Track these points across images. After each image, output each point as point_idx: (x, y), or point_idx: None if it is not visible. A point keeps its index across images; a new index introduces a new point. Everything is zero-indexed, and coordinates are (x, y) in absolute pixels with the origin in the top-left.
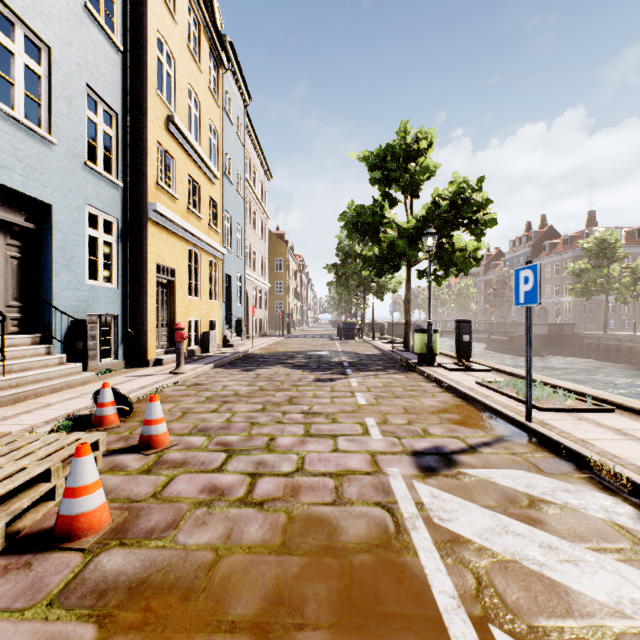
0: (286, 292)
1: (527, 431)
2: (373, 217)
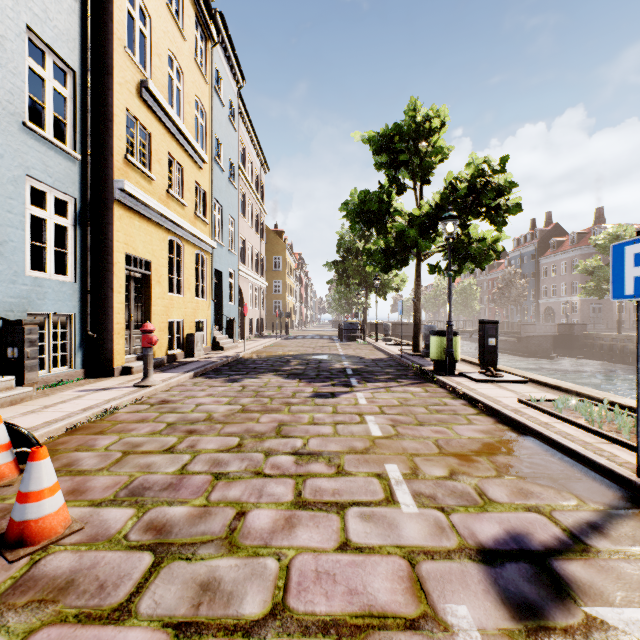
0: (285, 291)
1: None
2: (379, 204)
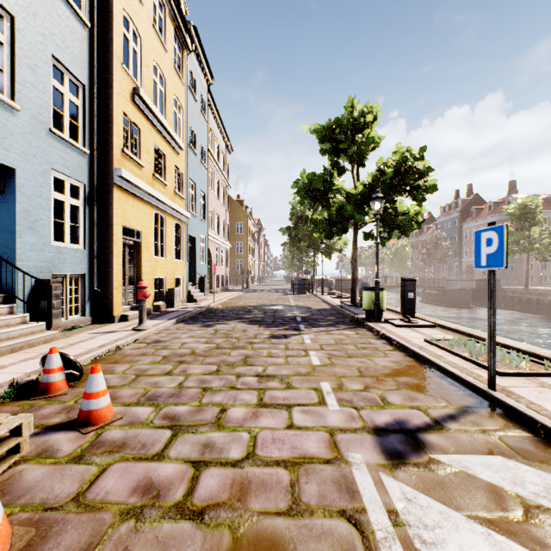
0: (245, 252)
1: (491, 400)
2: (323, 184)
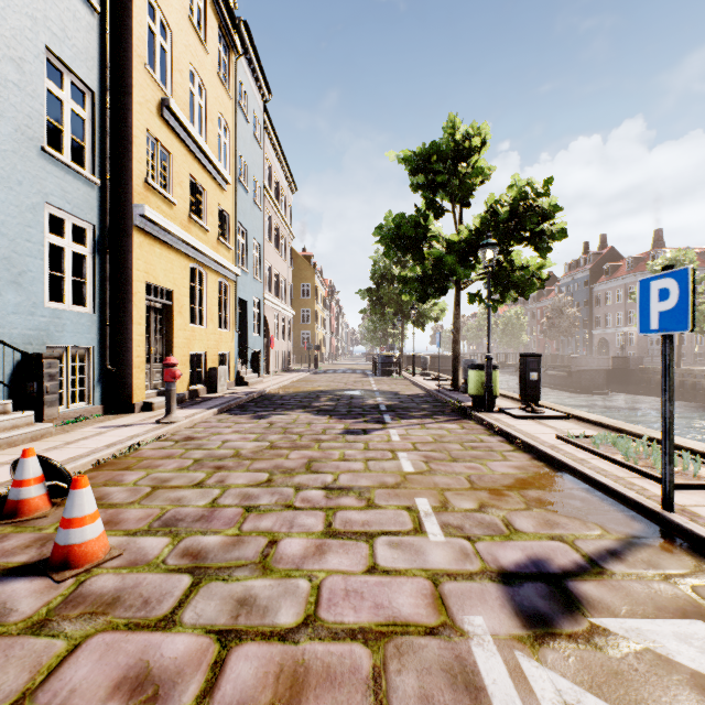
0: (314, 321)
1: (667, 527)
2: (415, 229)
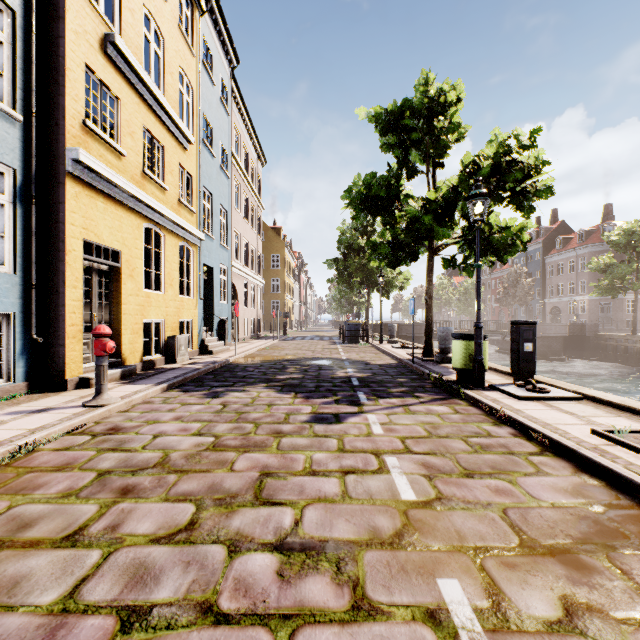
0: (283, 290)
1: None
2: (387, 189)
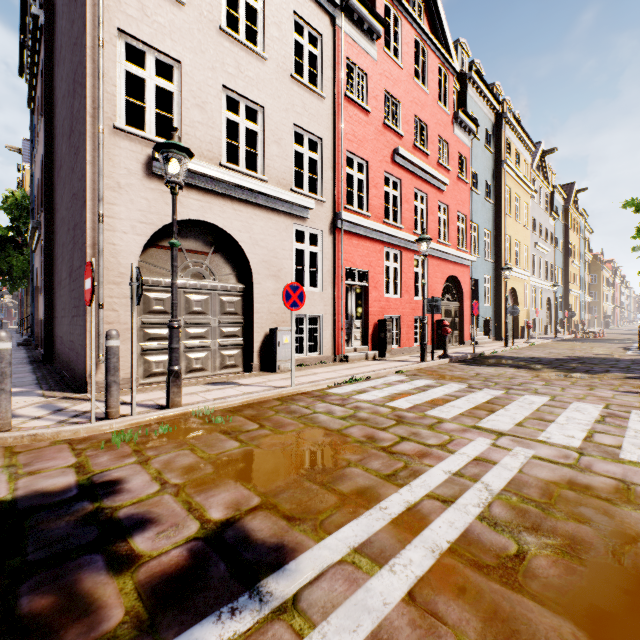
0: (600, 299)
1: None
2: None
